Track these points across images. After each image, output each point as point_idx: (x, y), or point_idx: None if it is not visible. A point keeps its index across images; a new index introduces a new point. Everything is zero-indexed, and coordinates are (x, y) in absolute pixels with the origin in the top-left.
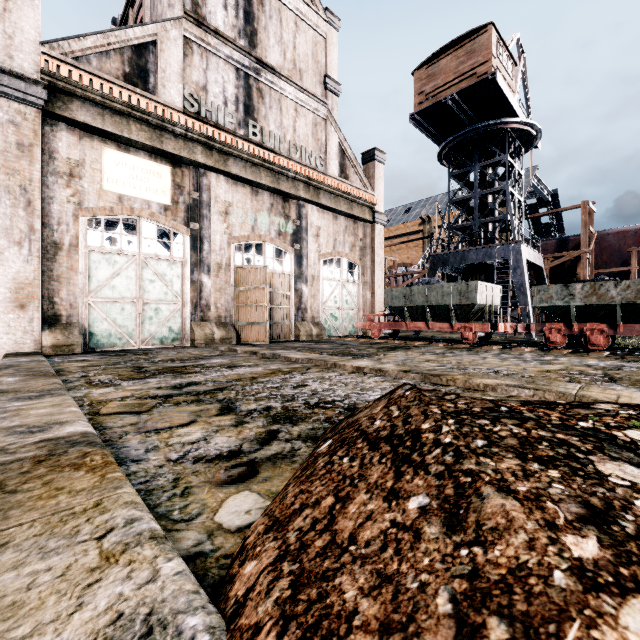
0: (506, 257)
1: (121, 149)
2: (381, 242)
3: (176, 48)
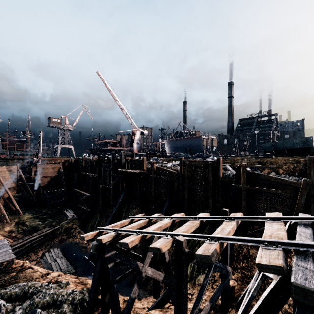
0: None
1: None
2: None
3: None
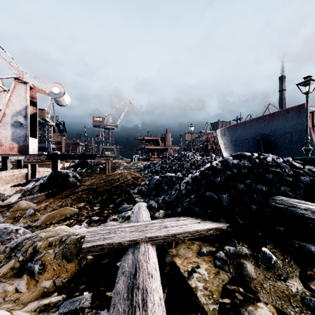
0: (48, 146)
1: None
2: None
3: None
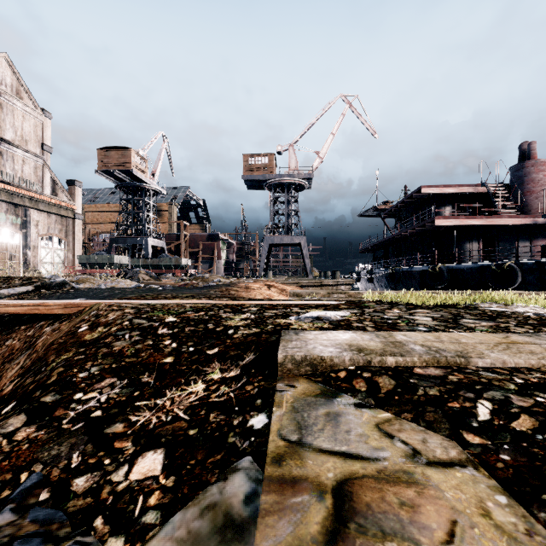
0: (143, 243)
1: None
2: (80, 229)
3: None
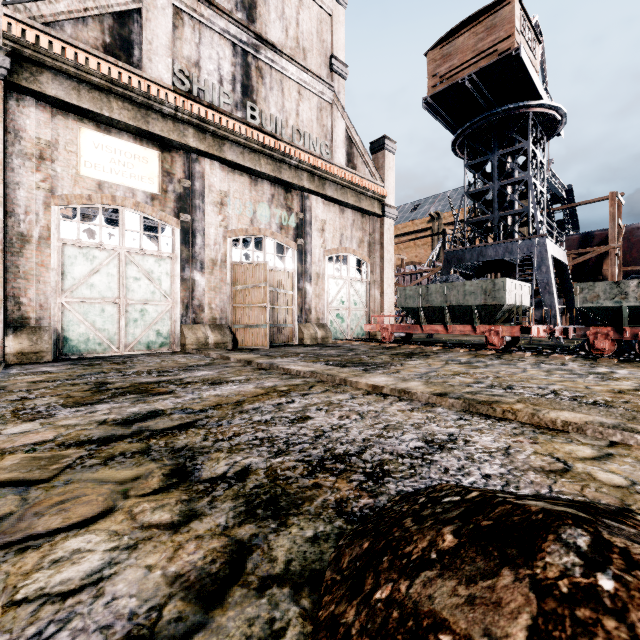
0: (529, 253)
1: (101, 130)
2: (391, 238)
3: (164, 18)
